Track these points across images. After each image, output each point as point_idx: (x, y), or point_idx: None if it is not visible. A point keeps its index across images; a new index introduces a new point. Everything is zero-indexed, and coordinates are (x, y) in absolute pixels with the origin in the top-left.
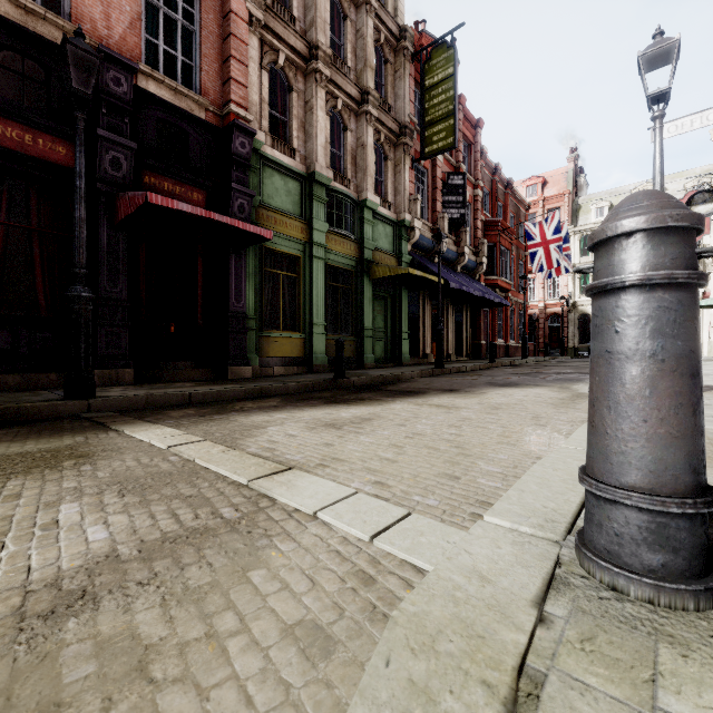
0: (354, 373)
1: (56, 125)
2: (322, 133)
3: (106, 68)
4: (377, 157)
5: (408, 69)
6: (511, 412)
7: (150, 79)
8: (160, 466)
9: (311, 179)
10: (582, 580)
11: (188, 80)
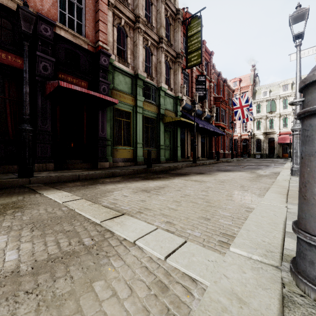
0: (156, 165)
1: (17, 49)
2: (141, 56)
3: (40, 23)
4: (166, 68)
5: (180, 28)
6: (230, 184)
7: (62, 29)
8: (57, 213)
9: (136, 77)
10: (301, 299)
11: (80, 31)
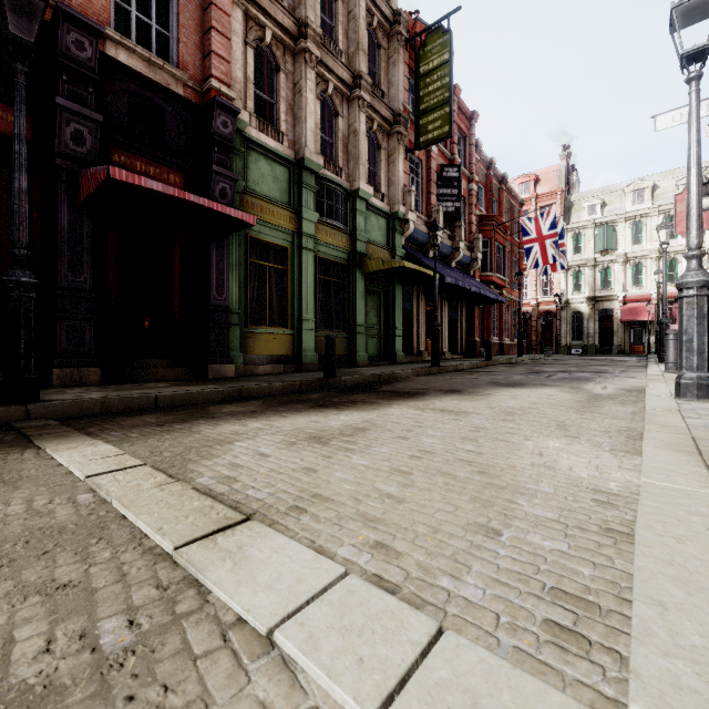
0: (346, 372)
1: (7, 91)
2: (312, 116)
3: (66, 29)
4: (369, 146)
5: (402, 55)
6: (530, 419)
7: (121, 47)
8: (56, 513)
9: (300, 166)
10: None
11: (165, 53)
